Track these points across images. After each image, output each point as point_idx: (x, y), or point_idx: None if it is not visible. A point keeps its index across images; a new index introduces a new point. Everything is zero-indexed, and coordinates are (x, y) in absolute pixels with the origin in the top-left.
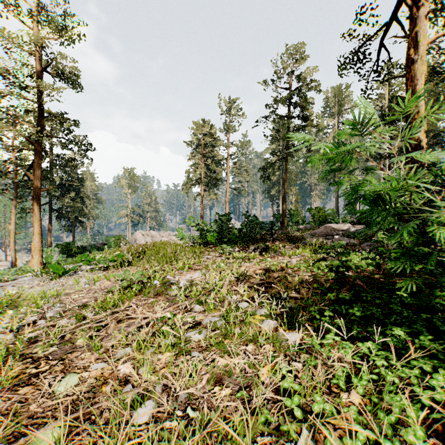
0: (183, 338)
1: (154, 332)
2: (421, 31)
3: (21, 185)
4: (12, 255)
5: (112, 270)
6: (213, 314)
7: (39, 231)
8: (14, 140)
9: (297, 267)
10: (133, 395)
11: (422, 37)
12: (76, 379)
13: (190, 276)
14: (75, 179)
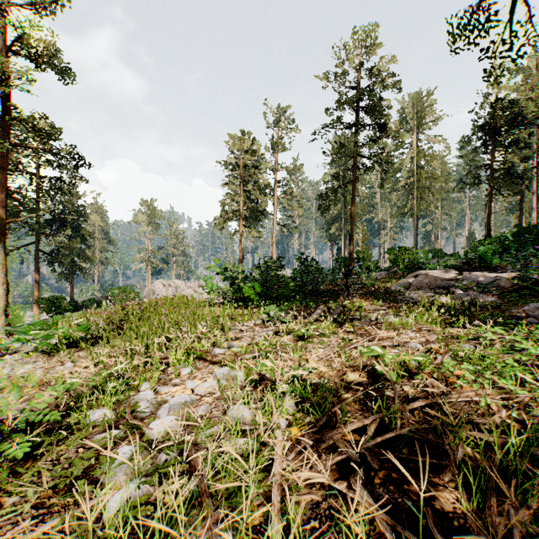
0: None
1: None
2: None
3: None
4: None
5: (62, 354)
6: None
7: (3, 280)
8: None
9: (442, 367)
10: None
11: None
12: None
13: (193, 386)
14: (74, 211)
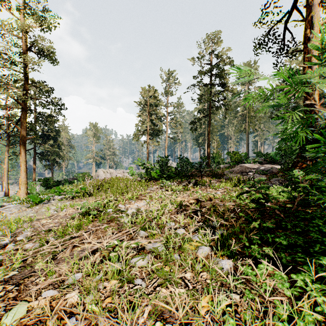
0: (128, 264)
1: (104, 257)
2: (315, 16)
3: (13, 135)
4: (6, 187)
5: (77, 199)
6: (155, 240)
7: (25, 169)
8: (7, 101)
9: (222, 197)
10: None
11: (316, 20)
12: (25, 309)
13: (137, 205)
14: (53, 130)
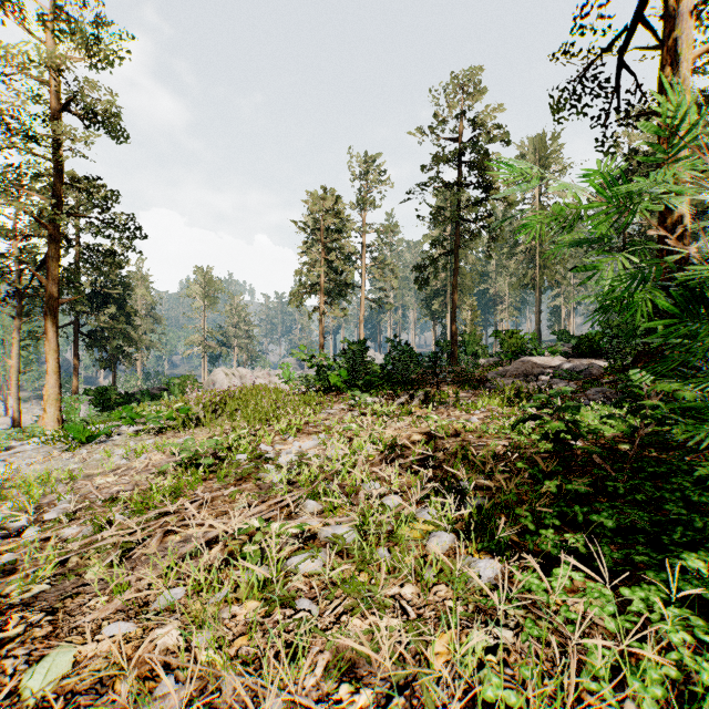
0: (282, 569)
1: (230, 554)
2: (684, 38)
3: (29, 294)
4: (14, 407)
5: (170, 433)
6: (339, 519)
7: (55, 368)
8: (17, 222)
9: (481, 430)
10: (174, 704)
11: (685, 47)
12: (69, 659)
13: (299, 445)
14: (117, 284)
